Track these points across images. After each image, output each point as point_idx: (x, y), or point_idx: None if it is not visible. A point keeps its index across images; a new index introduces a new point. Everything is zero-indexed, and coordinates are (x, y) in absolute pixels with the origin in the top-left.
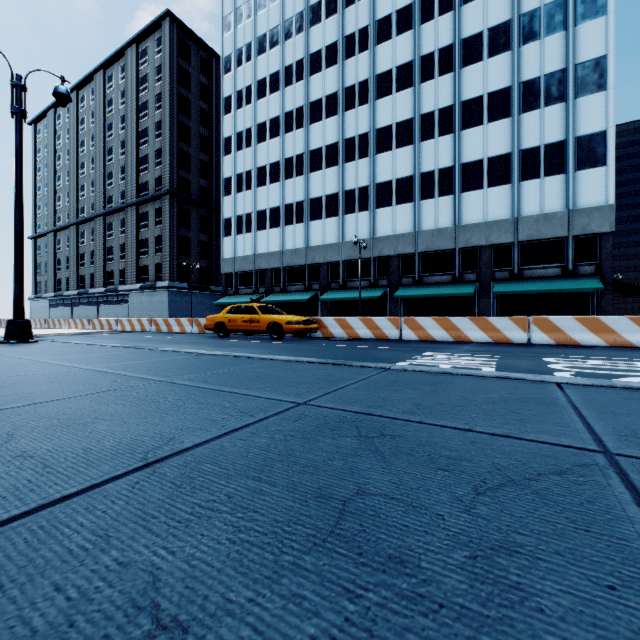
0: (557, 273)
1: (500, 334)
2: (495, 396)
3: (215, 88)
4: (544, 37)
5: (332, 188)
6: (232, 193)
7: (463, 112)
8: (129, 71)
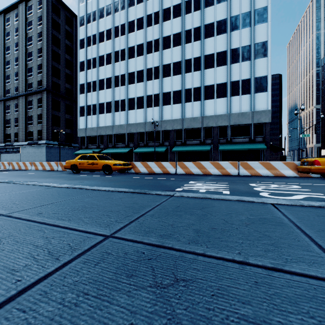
0: (247, 141)
1: (225, 170)
2: (244, 218)
3: (75, 34)
4: (241, 29)
5: (140, 93)
6: (84, 92)
7: (205, 60)
8: (20, 17)
